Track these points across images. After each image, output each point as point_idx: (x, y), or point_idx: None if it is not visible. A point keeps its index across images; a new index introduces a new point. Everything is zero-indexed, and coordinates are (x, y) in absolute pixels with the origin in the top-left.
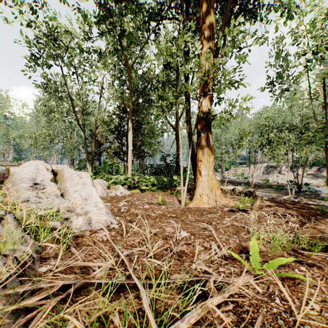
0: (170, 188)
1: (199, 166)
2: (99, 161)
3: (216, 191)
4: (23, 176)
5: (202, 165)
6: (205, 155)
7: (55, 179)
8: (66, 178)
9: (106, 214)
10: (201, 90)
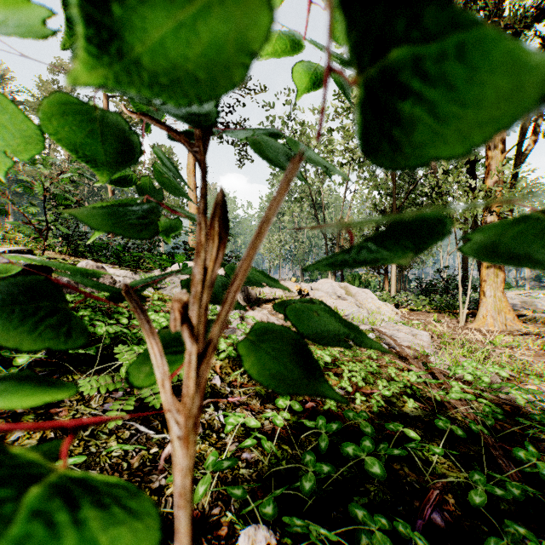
0: (449, 310)
1: (482, 286)
2: (341, 272)
3: (506, 315)
4: (326, 291)
5: (487, 285)
6: (491, 275)
7: (346, 294)
8: (354, 293)
9: (396, 317)
10: (486, 206)
